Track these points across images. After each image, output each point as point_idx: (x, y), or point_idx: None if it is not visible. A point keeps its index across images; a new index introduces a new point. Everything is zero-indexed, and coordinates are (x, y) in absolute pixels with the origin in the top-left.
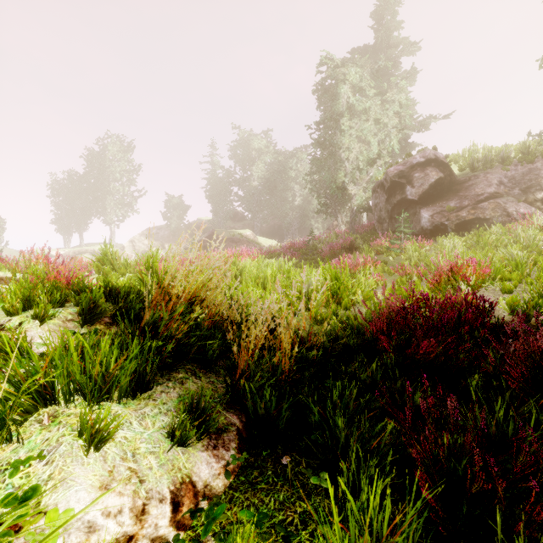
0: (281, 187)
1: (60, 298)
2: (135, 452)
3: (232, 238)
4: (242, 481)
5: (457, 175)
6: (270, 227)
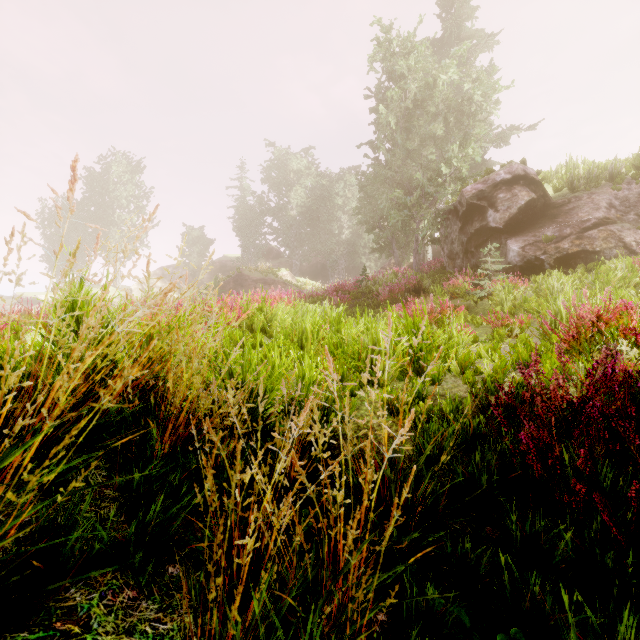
0: (325, 216)
1: None
2: None
3: (265, 279)
4: None
5: (552, 196)
6: (311, 267)
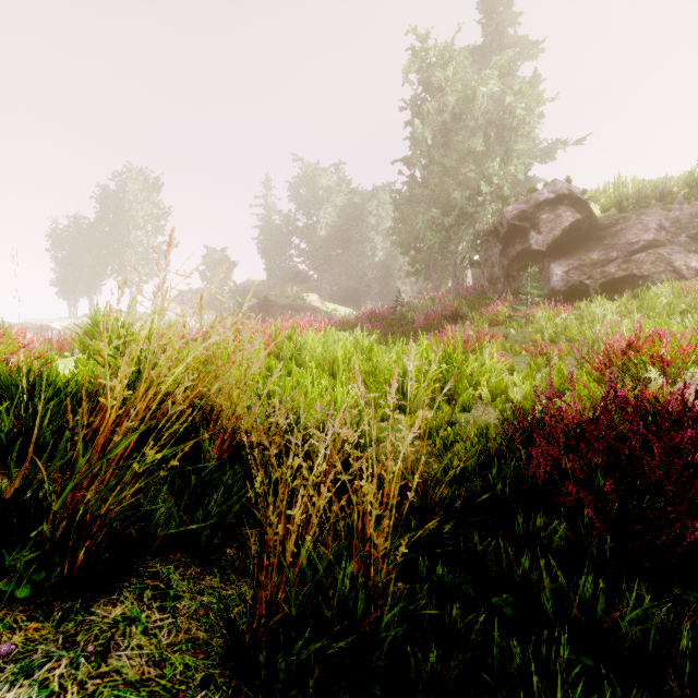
0: (357, 237)
1: None
2: None
3: (292, 305)
4: None
5: (599, 217)
6: (342, 291)
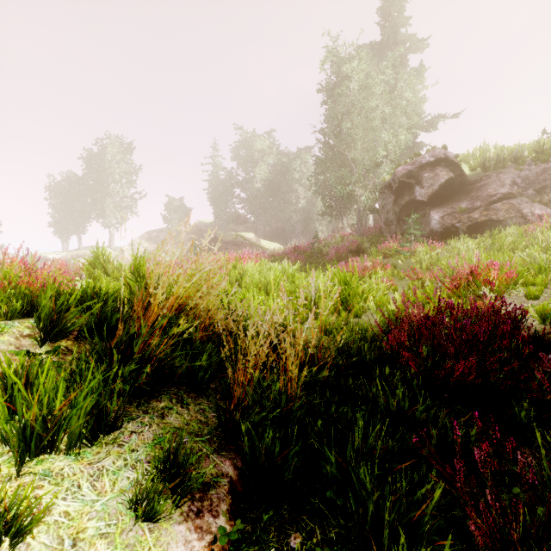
0: (284, 188)
1: (30, 306)
2: (77, 538)
3: (235, 241)
4: None
5: (468, 175)
6: (273, 230)
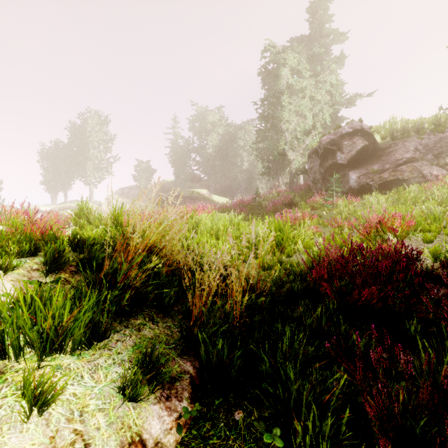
0: (231, 153)
1: (33, 248)
2: (83, 410)
3: (191, 196)
4: (194, 435)
5: (379, 143)
6: (222, 187)
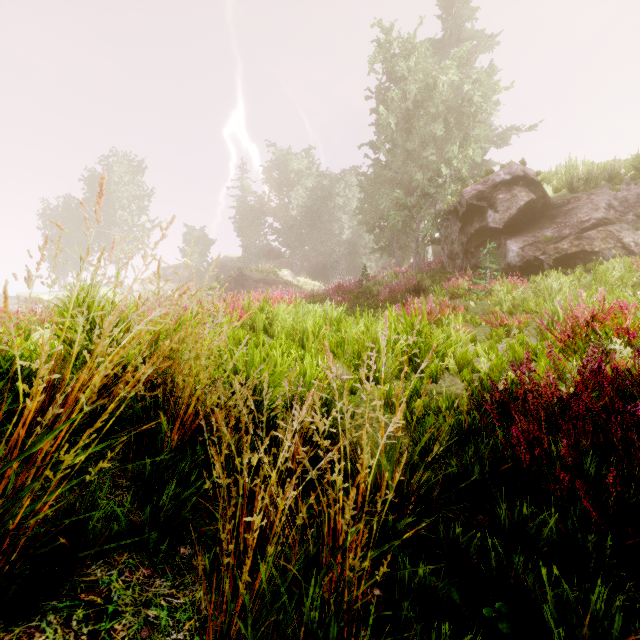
0: (326, 217)
1: None
2: None
3: (266, 279)
4: None
5: (551, 197)
6: (312, 267)
